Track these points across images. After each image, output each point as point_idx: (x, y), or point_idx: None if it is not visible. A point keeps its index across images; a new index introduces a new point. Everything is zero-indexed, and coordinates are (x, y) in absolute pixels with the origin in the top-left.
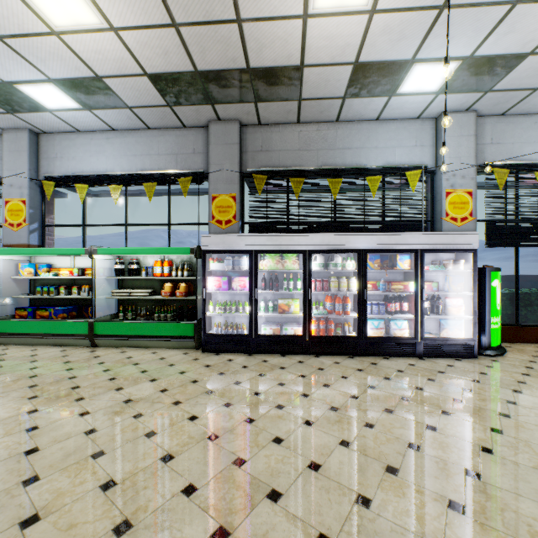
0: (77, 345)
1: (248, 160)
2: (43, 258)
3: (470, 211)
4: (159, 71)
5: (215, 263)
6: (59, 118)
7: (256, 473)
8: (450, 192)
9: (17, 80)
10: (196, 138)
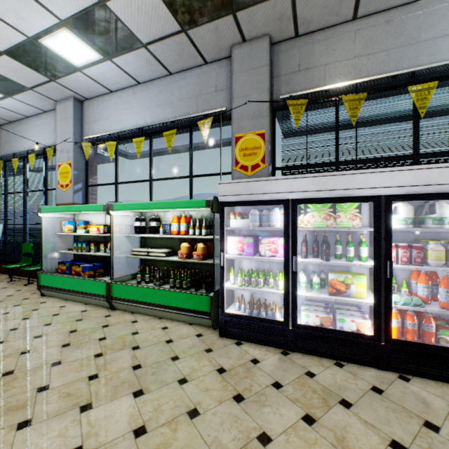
0: (99, 305)
1: (280, 86)
2: (83, 215)
3: None
4: None
5: (237, 219)
6: (90, 77)
7: None
8: None
9: (37, 32)
10: (218, 73)
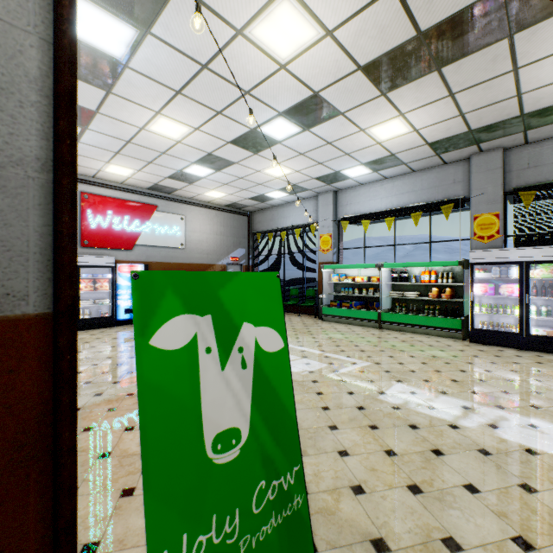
0: (369, 327)
1: (511, 179)
2: (340, 270)
3: None
4: (438, 139)
5: (480, 272)
6: (354, 180)
7: (551, 398)
8: None
9: (343, 169)
10: (455, 170)
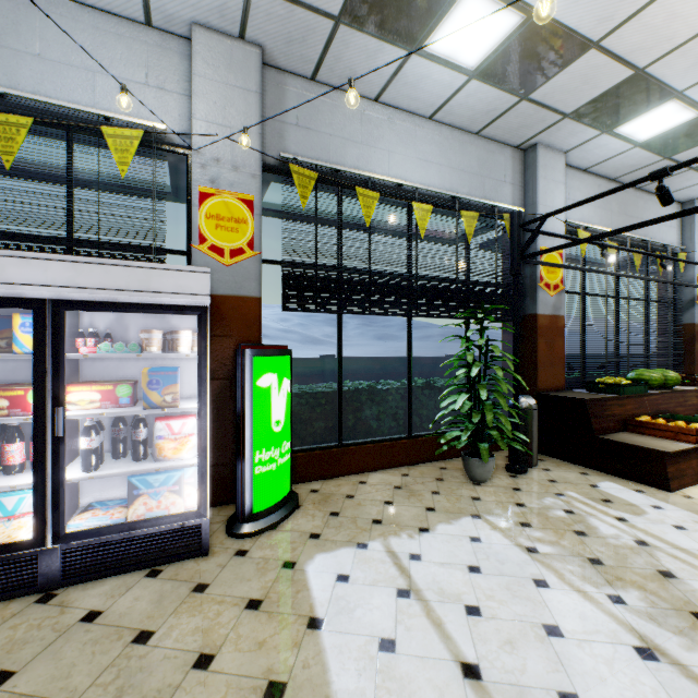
0: None
1: None
2: None
3: (250, 238)
4: None
5: None
6: None
7: None
8: (211, 194)
9: None
10: None
